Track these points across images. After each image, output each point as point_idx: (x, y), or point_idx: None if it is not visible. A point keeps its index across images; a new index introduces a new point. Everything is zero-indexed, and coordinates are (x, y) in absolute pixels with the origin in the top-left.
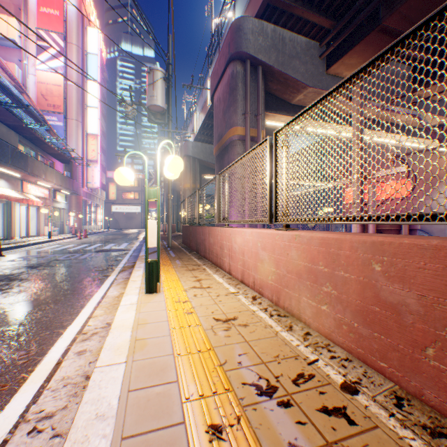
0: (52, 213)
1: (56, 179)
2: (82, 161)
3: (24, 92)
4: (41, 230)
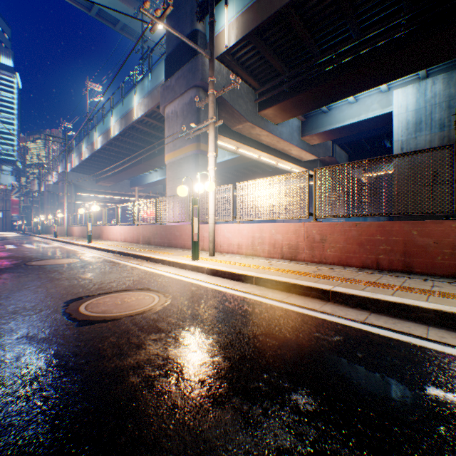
0: None
1: None
2: None
3: None
4: None
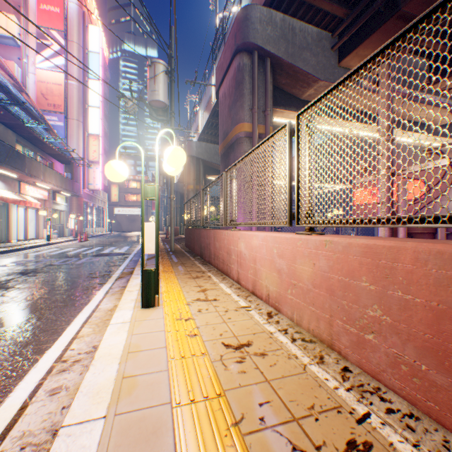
0: (52, 215)
1: (55, 180)
2: (83, 162)
3: (23, 91)
4: (40, 233)
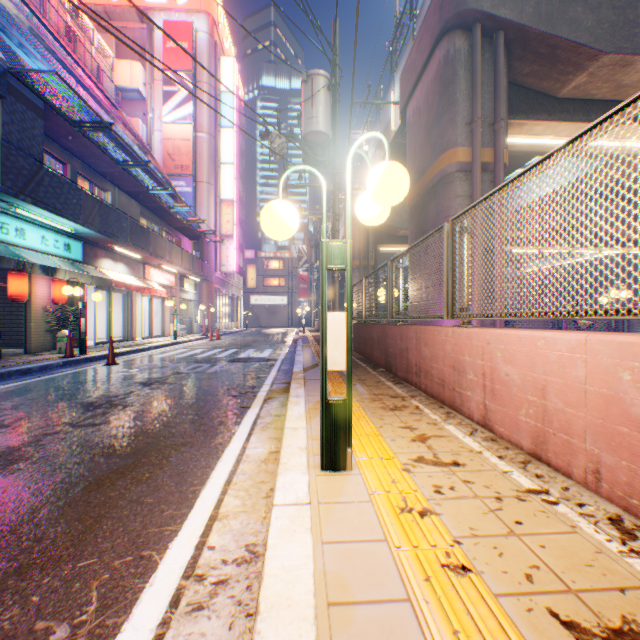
0: (179, 306)
1: (182, 261)
2: (214, 237)
3: (148, 153)
4: (166, 329)
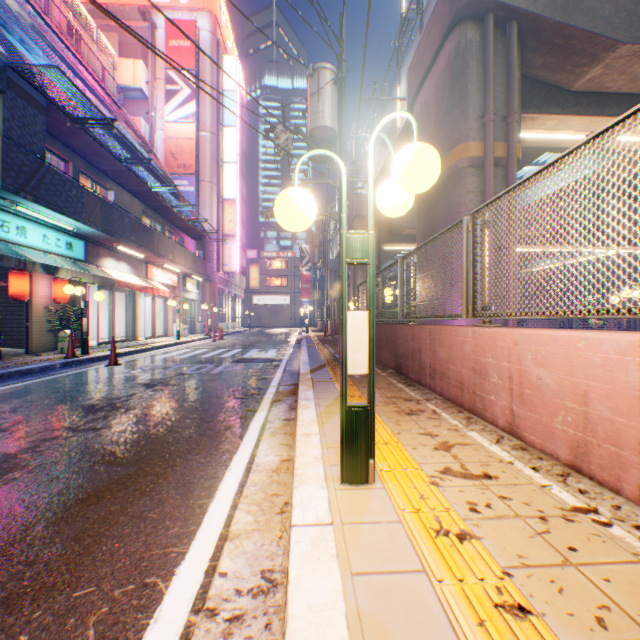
0: (182, 306)
1: (185, 261)
2: (216, 237)
3: (151, 152)
4: (169, 329)
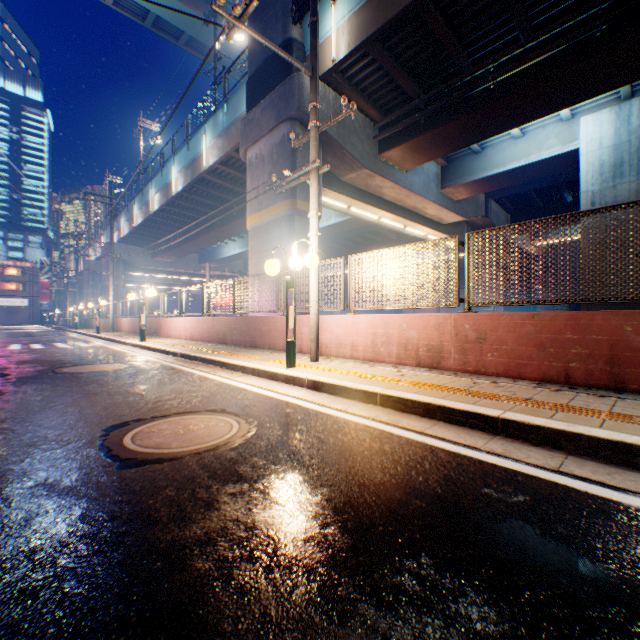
0: None
1: None
2: None
3: None
4: None
